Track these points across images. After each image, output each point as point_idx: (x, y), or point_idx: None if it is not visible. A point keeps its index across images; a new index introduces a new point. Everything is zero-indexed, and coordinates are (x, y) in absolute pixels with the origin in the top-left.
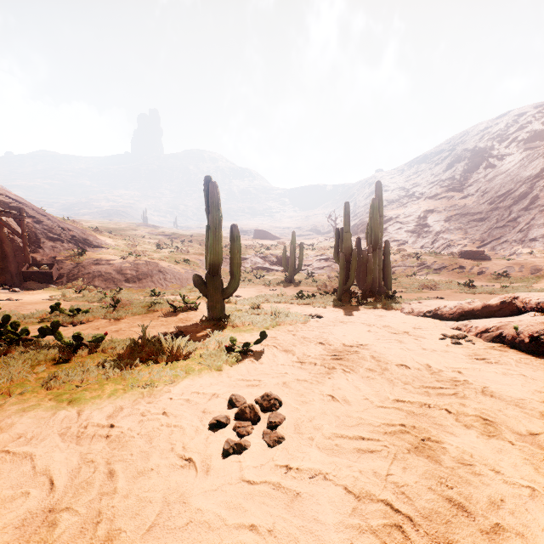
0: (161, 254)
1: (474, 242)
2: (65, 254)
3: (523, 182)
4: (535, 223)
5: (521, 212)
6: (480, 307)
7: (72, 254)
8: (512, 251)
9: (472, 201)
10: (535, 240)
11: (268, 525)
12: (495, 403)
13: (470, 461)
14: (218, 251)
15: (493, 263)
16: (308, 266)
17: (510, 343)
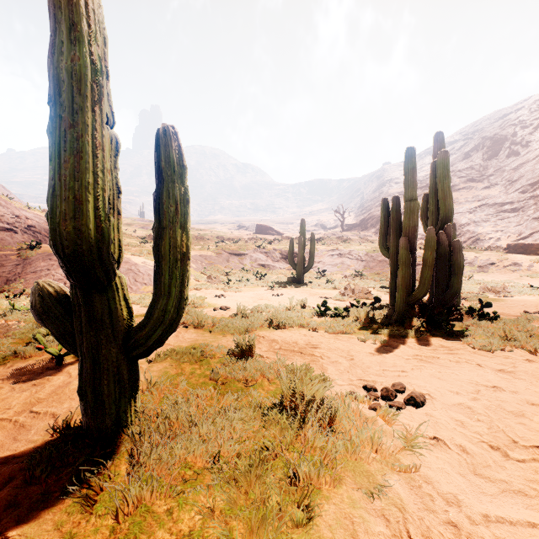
0: (142, 248)
1: (509, 235)
2: (15, 248)
3: None
4: None
5: None
6: None
7: (23, 247)
8: None
9: (497, 190)
10: None
11: None
12: None
13: None
14: (82, 195)
15: None
16: (318, 263)
17: None
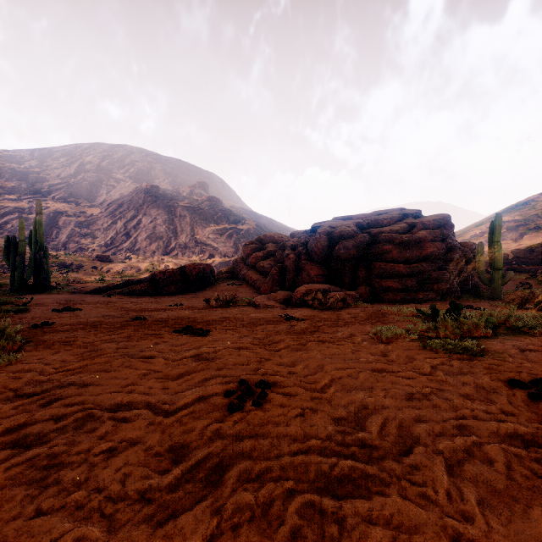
0: None
1: (102, 247)
2: None
3: (133, 207)
4: (140, 238)
5: (132, 229)
6: (116, 285)
7: None
8: (127, 256)
9: (98, 211)
10: (140, 250)
11: (95, 311)
12: (125, 302)
13: (122, 305)
14: None
15: (116, 265)
16: None
17: (127, 294)
